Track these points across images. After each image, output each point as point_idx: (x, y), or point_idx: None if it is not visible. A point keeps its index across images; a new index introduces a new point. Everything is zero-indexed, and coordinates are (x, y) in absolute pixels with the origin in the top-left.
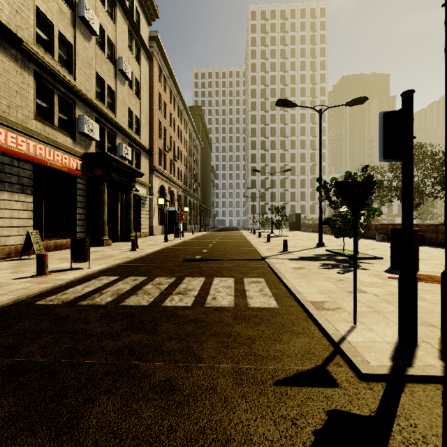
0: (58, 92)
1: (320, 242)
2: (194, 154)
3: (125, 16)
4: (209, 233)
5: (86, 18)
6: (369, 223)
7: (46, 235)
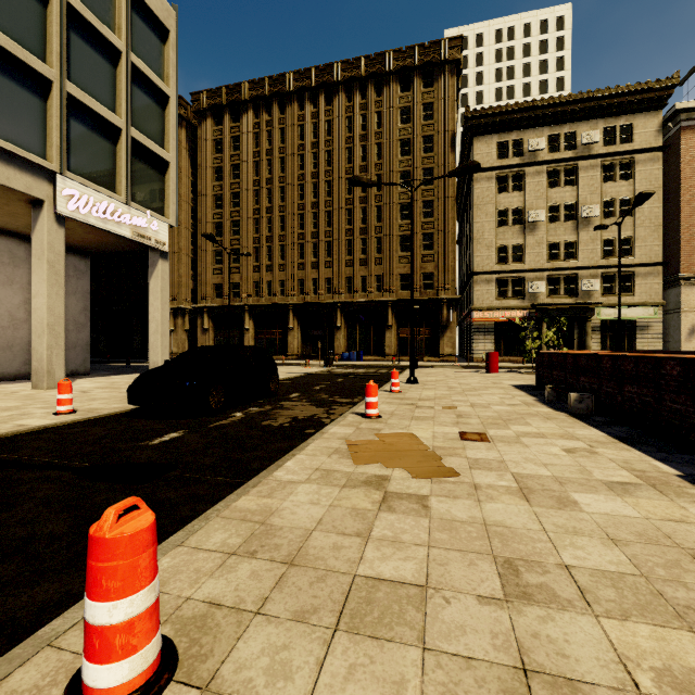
0: (511, 278)
1: None
2: None
3: (595, 160)
4: None
5: (530, 221)
6: (526, 349)
7: (505, 355)
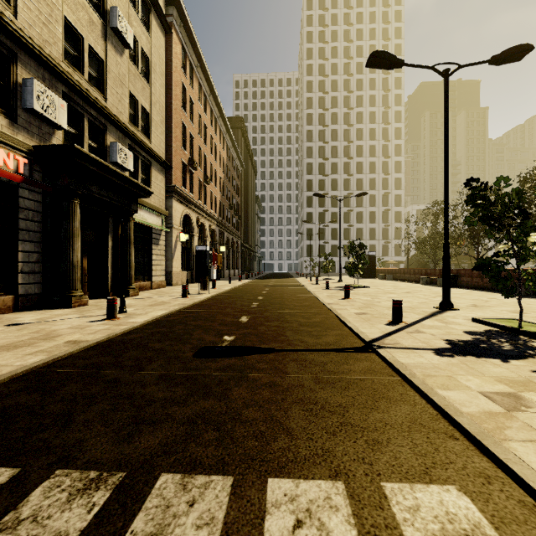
0: None
1: (445, 300)
2: (233, 177)
3: None
4: (253, 282)
5: None
6: None
7: None
